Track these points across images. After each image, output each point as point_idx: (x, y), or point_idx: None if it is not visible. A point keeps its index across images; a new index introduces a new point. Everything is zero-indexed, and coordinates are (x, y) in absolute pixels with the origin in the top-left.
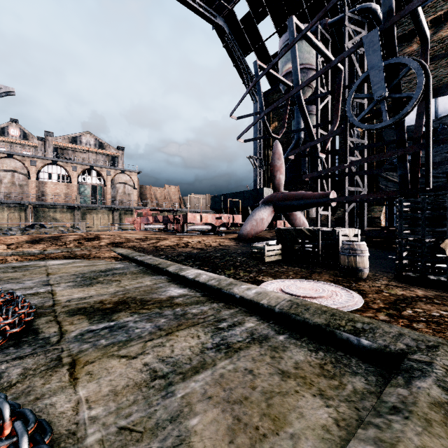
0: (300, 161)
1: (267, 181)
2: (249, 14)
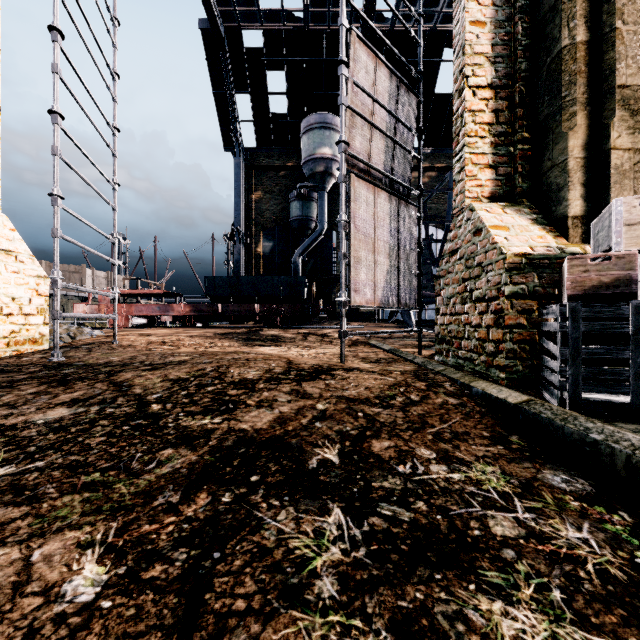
0: (293, 247)
1: (248, 263)
2: (261, 51)
